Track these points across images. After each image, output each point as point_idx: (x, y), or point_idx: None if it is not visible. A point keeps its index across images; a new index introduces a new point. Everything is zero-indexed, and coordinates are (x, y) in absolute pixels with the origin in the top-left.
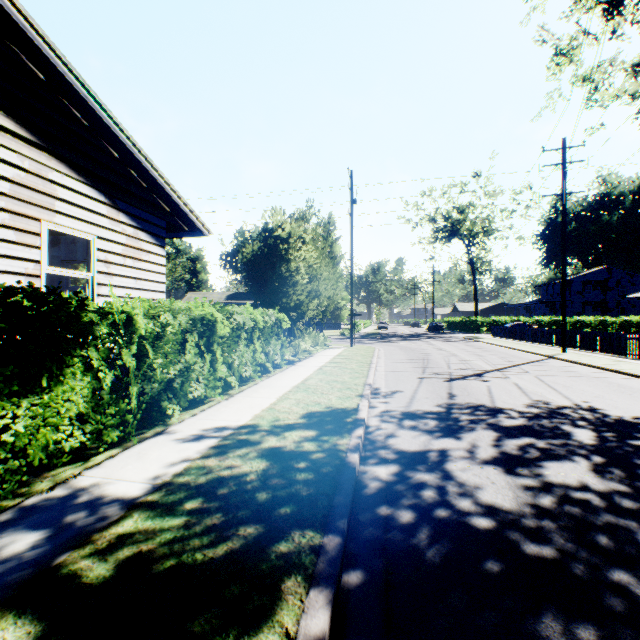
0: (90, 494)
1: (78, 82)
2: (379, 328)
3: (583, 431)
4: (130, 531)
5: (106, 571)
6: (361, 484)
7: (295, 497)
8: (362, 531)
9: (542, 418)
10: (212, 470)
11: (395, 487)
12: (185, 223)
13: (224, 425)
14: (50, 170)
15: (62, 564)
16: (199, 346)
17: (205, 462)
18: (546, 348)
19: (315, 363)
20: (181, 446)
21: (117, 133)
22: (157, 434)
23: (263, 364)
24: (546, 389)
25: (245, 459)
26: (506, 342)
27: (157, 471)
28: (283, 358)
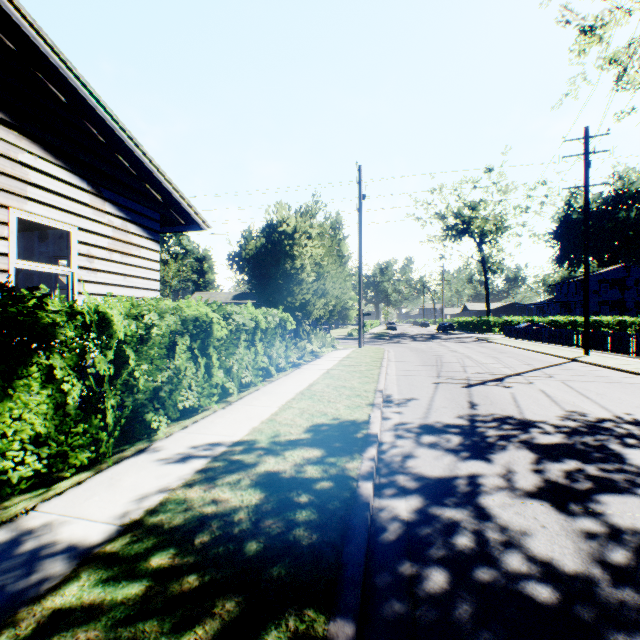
0: (36, 540)
1: (51, 50)
2: (387, 328)
3: (637, 452)
4: (70, 605)
5: None
6: (377, 526)
7: (293, 549)
8: (381, 605)
9: (583, 434)
10: (193, 505)
11: (420, 531)
12: (181, 216)
13: (216, 441)
14: (20, 151)
15: None
16: (192, 349)
17: (187, 493)
18: (566, 350)
19: (322, 366)
20: (162, 469)
21: (99, 111)
22: (138, 452)
23: (266, 367)
24: (578, 397)
25: (235, 489)
26: (521, 343)
27: (127, 505)
28: (288, 361)
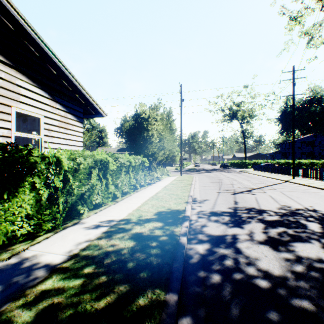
0: (30, 262)
1: (32, 30)
2: (195, 166)
3: (313, 224)
4: (49, 288)
5: (29, 318)
6: (188, 256)
7: (149, 265)
8: (190, 288)
9: (288, 216)
10: (102, 247)
11: (208, 258)
12: (93, 110)
13: (111, 219)
14: (17, 79)
15: (3, 312)
16: (99, 175)
17: (99, 242)
18: (283, 176)
19: (162, 184)
20: (86, 231)
21: (54, 60)
22: (74, 224)
23: (134, 185)
24: (287, 199)
25: (121, 240)
26: (262, 173)
27: (71, 247)
28: (145, 181)
